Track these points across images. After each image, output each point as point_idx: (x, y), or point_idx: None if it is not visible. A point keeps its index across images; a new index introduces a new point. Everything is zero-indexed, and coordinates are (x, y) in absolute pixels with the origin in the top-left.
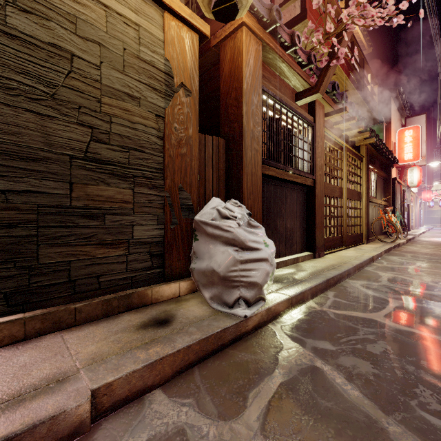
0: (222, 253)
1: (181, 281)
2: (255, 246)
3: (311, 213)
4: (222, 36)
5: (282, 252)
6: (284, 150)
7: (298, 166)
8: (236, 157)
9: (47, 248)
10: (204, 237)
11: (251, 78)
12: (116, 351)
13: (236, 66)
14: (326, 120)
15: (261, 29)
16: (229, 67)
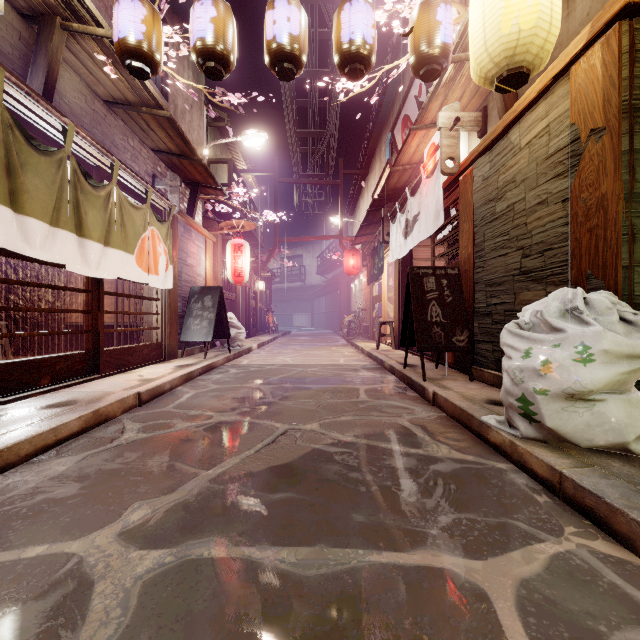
0: None
1: None
2: (507, 352)
3: None
4: None
5: None
6: None
7: None
8: None
9: None
10: None
11: None
12: (463, 394)
13: None
14: None
15: None
16: None
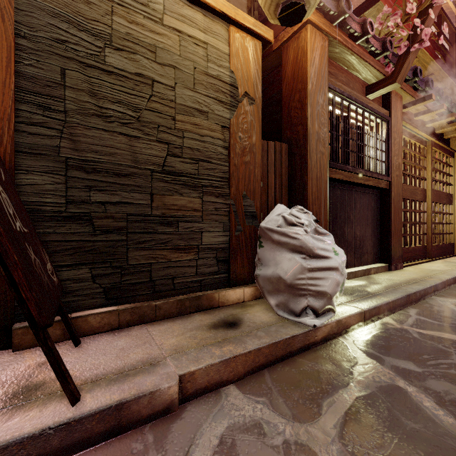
0: (289, 261)
1: (245, 287)
2: (324, 254)
3: (386, 219)
4: (284, 38)
5: (351, 262)
6: (353, 150)
7: (369, 167)
8: (300, 161)
9: (134, 251)
10: (270, 244)
11: (317, 78)
12: (193, 345)
13: (299, 67)
14: (404, 112)
15: (327, 24)
16: (292, 68)
